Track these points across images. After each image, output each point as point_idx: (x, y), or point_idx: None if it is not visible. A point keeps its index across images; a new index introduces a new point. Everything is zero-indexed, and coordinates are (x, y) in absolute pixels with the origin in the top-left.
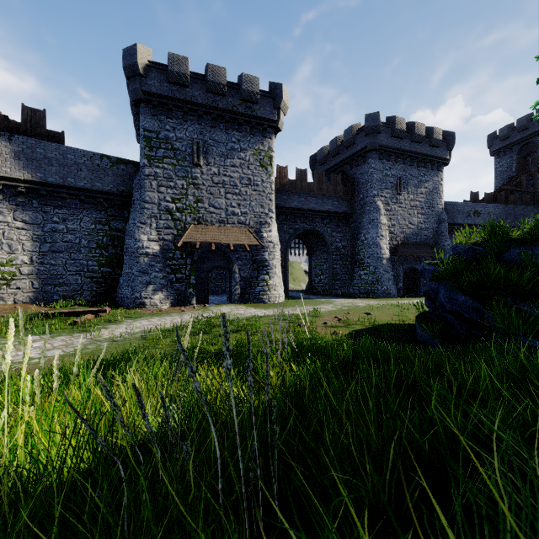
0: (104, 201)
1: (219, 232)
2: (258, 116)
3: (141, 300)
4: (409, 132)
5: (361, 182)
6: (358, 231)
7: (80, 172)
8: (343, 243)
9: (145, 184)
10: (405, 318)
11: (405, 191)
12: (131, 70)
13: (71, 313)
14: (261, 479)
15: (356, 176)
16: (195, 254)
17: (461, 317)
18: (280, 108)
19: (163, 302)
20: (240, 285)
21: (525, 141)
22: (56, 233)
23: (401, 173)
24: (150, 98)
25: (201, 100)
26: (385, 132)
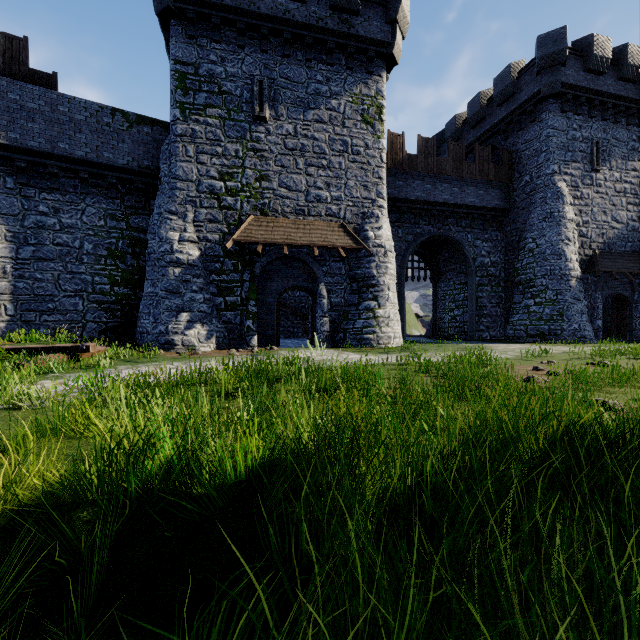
0: (118, 184)
1: (295, 227)
2: (359, 36)
3: (167, 336)
4: (615, 64)
5: (527, 155)
6: (520, 236)
7: (79, 134)
8: (492, 258)
9: (176, 150)
10: None
11: (606, 166)
12: None
13: (27, 351)
14: None
15: (516, 148)
16: (257, 265)
17: None
18: (397, 20)
19: (204, 341)
20: (330, 318)
21: None
22: (43, 231)
23: (598, 135)
24: (183, 7)
25: (266, 9)
26: (573, 64)
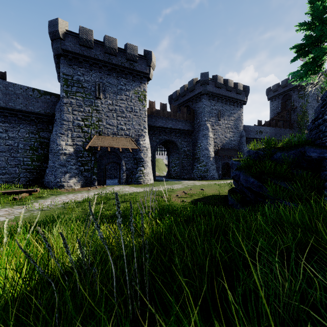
0: (35, 119)
1: (112, 140)
2: (137, 70)
3: (61, 183)
4: (225, 85)
5: (198, 112)
6: (196, 141)
7: (18, 99)
8: (188, 148)
9: (63, 109)
10: (222, 192)
11: (222, 118)
12: (54, 35)
13: (11, 193)
14: (139, 286)
15: (195, 109)
16: (97, 154)
17: (251, 190)
18: (151, 66)
19: (76, 184)
20: (126, 173)
21: (285, 93)
22: (0, 139)
23: (220, 108)
24: (67, 54)
25: (101, 58)
26: (211, 84)
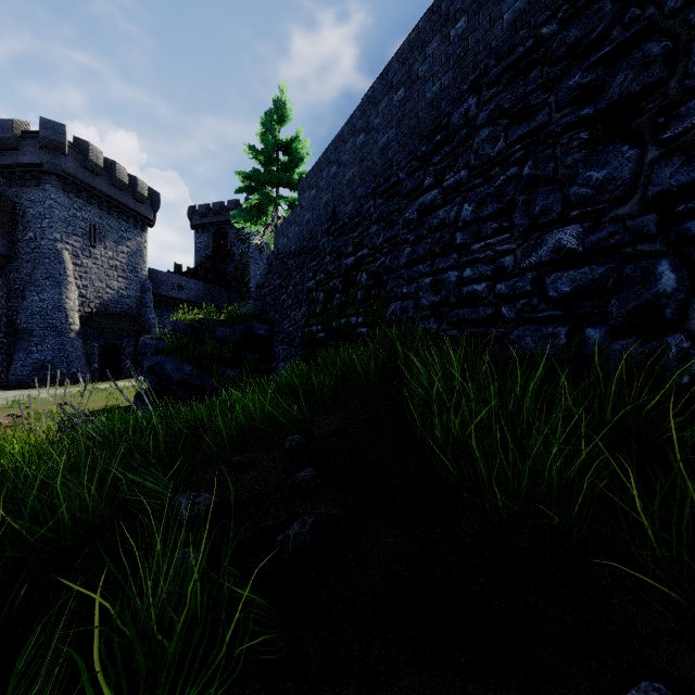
0: None
1: None
2: None
3: None
4: (108, 172)
5: (32, 213)
6: (25, 286)
7: None
8: None
9: None
10: (118, 402)
11: (102, 245)
12: None
13: None
14: None
15: (21, 201)
16: None
17: (187, 385)
18: None
19: None
20: None
21: (220, 225)
22: None
23: (97, 219)
24: None
25: None
26: (74, 157)
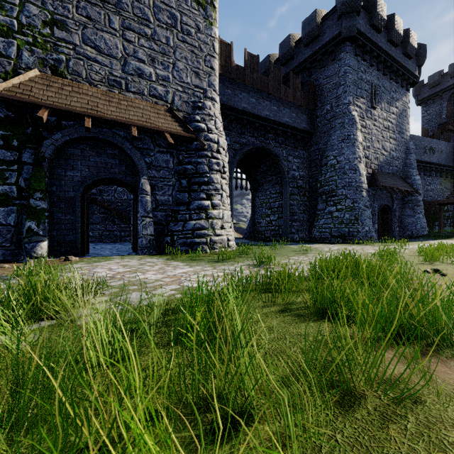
0: None
1: (106, 99)
2: None
3: None
4: (386, 28)
5: (328, 88)
6: (322, 155)
7: None
8: (300, 172)
9: None
10: None
11: (379, 106)
12: None
13: None
14: None
15: (319, 82)
16: (46, 142)
17: None
18: None
19: None
20: (154, 219)
21: None
22: None
23: (375, 81)
24: None
25: None
26: (363, 16)
